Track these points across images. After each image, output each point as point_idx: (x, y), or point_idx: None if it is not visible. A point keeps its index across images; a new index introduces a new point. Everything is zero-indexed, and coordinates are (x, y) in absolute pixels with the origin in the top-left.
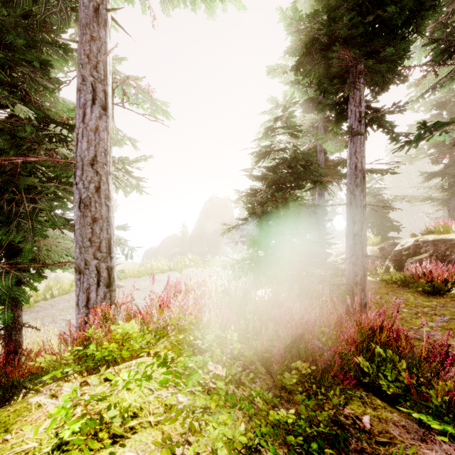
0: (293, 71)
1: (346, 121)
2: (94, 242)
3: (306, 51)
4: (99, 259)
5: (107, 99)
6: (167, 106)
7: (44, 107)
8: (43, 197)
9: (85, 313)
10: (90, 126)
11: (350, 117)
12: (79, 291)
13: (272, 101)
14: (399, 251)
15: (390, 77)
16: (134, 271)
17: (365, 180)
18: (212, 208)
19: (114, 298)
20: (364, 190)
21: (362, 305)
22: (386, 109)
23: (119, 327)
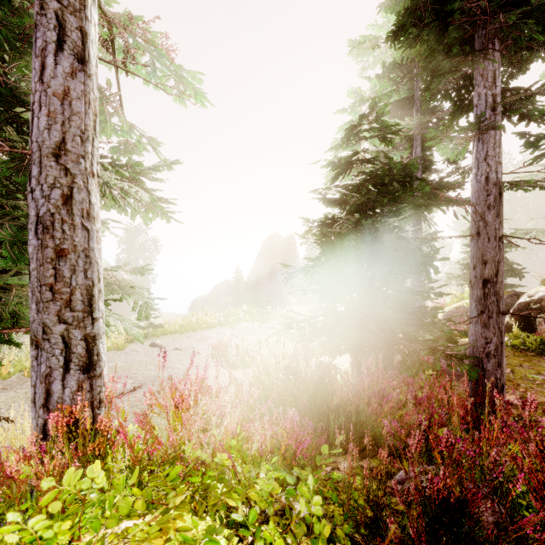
0: (386, 46)
1: (467, 114)
2: (60, 293)
3: (410, 5)
4: (69, 322)
5: (87, 46)
6: (200, 82)
7: (21, 91)
8: (7, 221)
9: (43, 419)
10: (53, 87)
11: (476, 105)
12: (36, 377)
13: (355, 94)
14: (526, 304)
15: (533, 49)
16: (175, 325)
17: (501, 198)
18: (273, 249)
19: (100, 390)
20: (500, 214)
21: (498, 388)
22: (543, 84)
23: (9, 529)
